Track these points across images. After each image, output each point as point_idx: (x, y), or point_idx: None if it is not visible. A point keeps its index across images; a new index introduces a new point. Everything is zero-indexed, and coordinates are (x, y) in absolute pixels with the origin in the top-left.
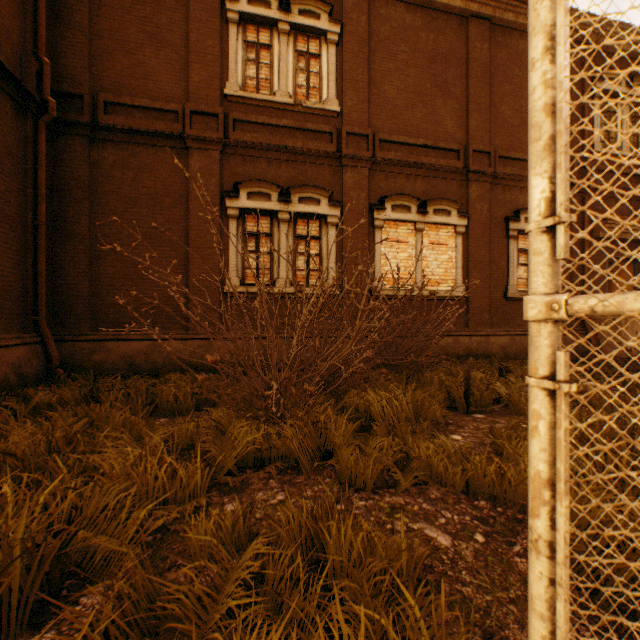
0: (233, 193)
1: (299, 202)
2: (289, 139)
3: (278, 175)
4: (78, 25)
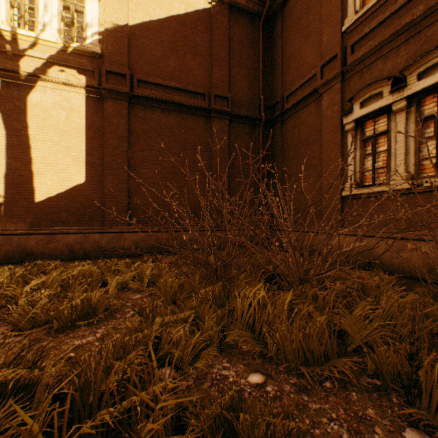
0: (348, 110)
1: (419, 79)
2: (405, 16)
3: (395, 64)
4: (277, 66)
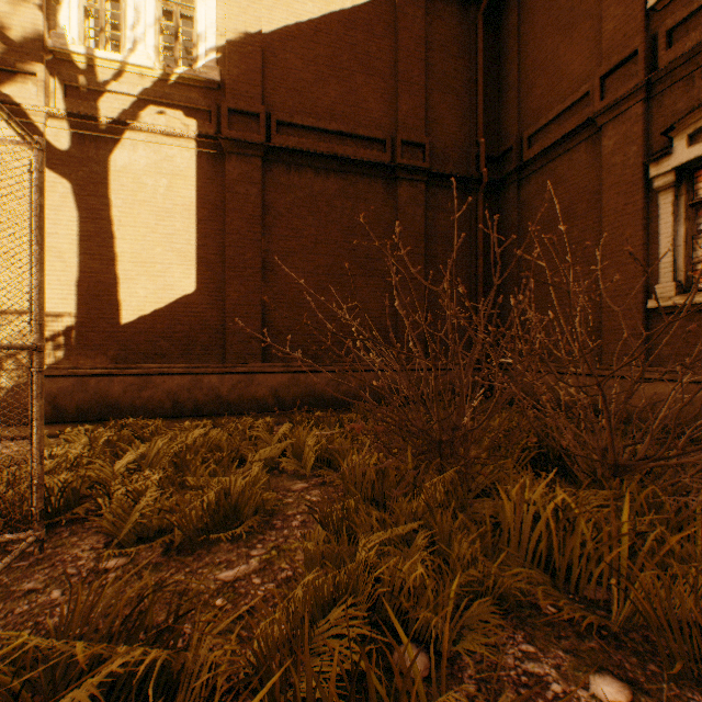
0: (662, 151)
1: None
2: None
3: None
4: (510, 85)
